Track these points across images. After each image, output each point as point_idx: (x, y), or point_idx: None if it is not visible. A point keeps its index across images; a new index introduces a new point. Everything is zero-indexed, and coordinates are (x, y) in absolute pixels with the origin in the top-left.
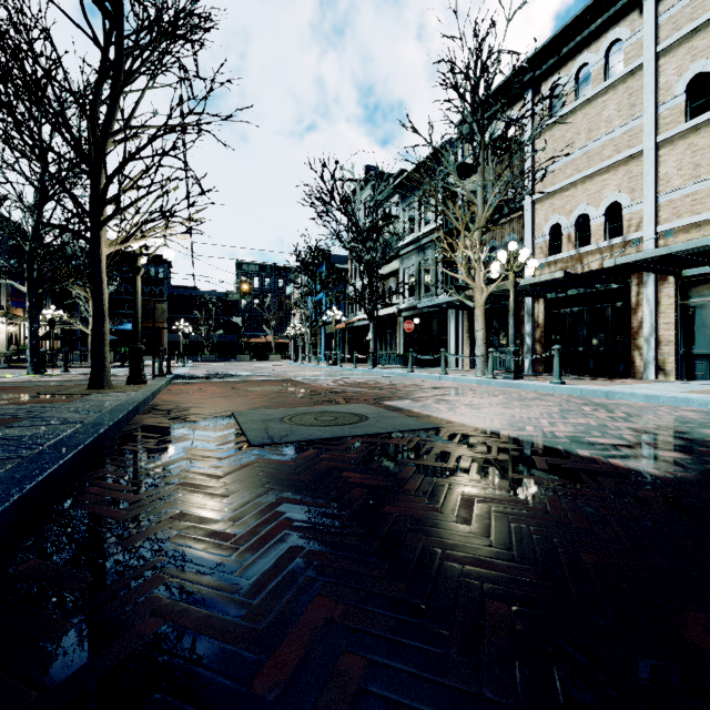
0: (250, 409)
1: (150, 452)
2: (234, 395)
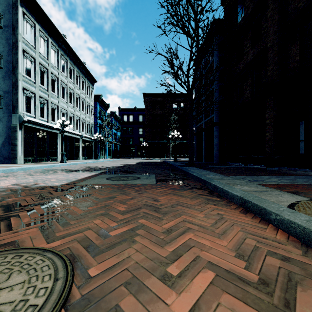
0: (146, 185)
1: (176, 175)
2: (142, 216)
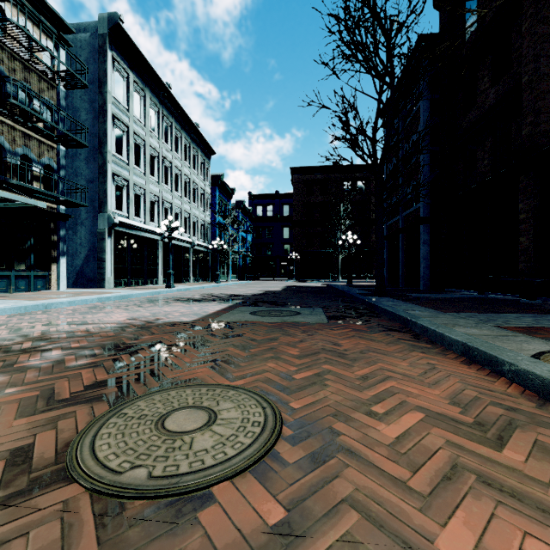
0: (314, 323)
1: (356, 309)
2: (325, 361)
